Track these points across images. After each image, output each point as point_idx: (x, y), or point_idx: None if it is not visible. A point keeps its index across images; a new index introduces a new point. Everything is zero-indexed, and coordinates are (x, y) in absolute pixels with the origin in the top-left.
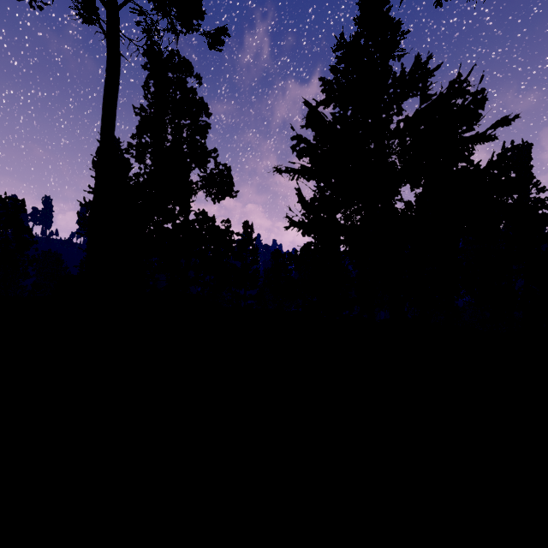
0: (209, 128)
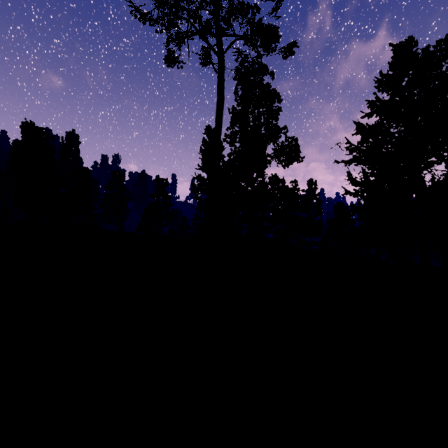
0: (280, 110)
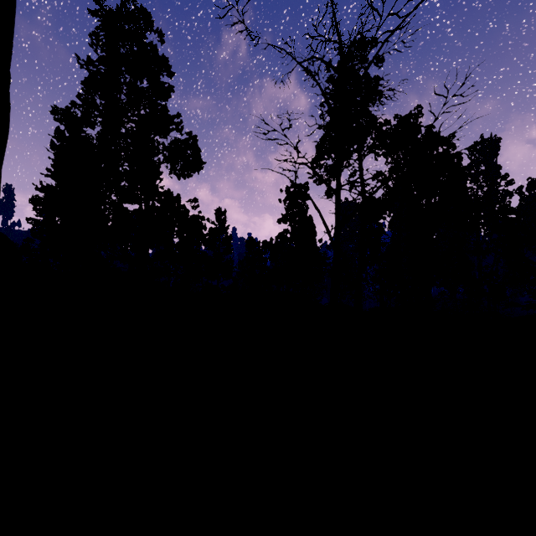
0: (172, 90)
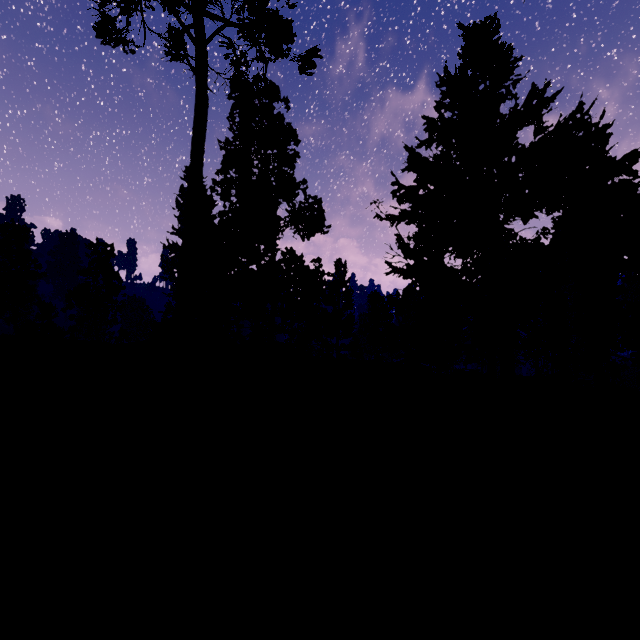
0: (297, 156)
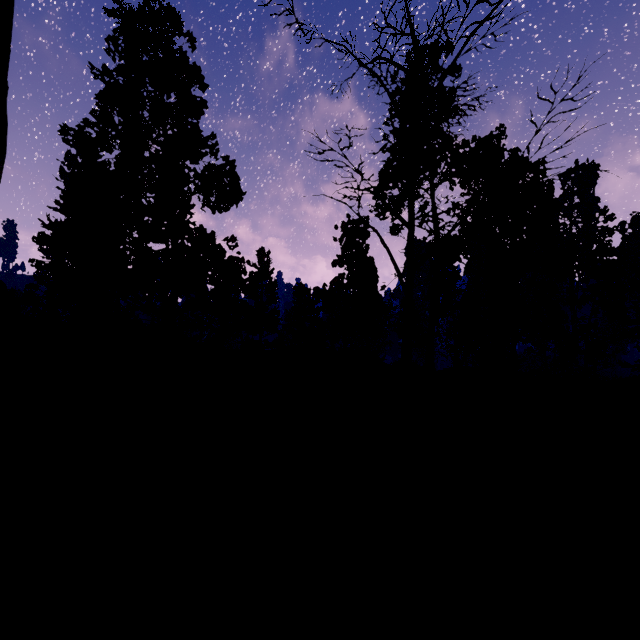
0: (205, 106)
